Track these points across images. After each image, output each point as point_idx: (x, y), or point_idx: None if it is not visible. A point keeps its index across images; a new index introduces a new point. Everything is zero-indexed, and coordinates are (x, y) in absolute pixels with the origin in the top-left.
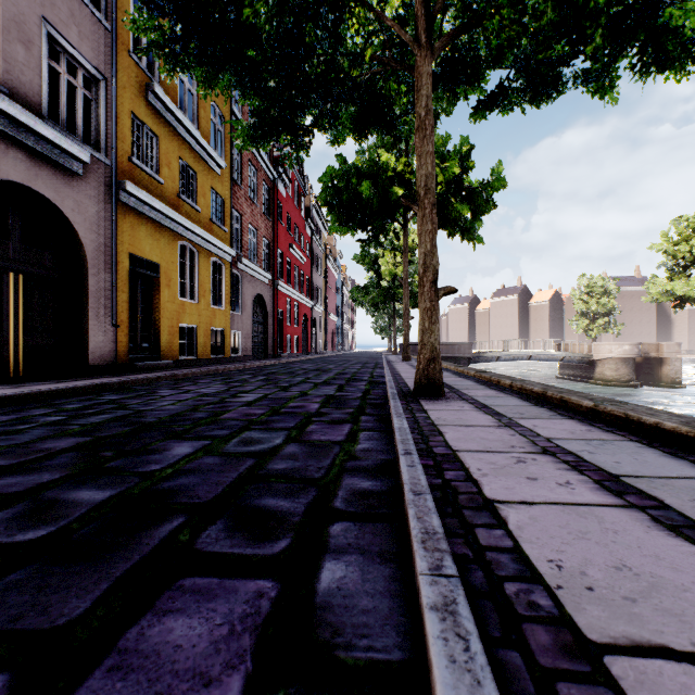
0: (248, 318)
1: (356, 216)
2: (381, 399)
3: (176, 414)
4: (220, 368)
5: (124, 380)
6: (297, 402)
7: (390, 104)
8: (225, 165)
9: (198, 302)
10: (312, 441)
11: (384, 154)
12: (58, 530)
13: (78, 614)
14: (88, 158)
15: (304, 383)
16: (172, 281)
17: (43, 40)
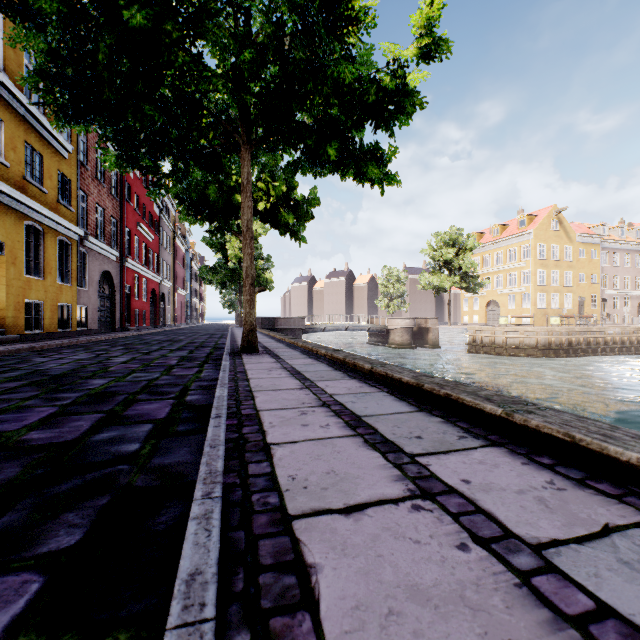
0: (95, 293)
1: (205, 211)
2: (220, 356)
3: (72, 370)
4: (74, 341)
5: None
6: (160, 360)
7: (227, 161)
8: (72, 148)
9: (44, 279)
10: (177, 374)
11: None
12: (72, 401)
13: (110, 408)
14: None
15: (162, 350)
16: (17, 259)
17: None
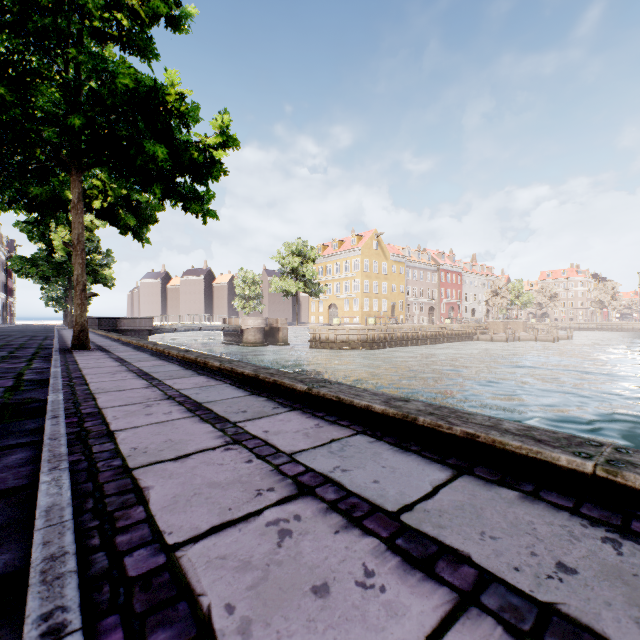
0: None
1: (22, 200)
2: (48, 354)
3: None
4: None
5: None
6: None
7: (56, 173)
8: None
9: None
10: (6, 367)
11: None
12: None
13: None
14: None
15: None
16: None
17: None
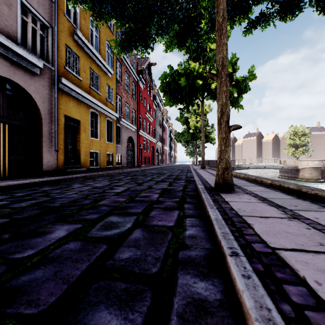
0: (125, 148)
1: (178, 96)
2: (194, 191)
3: (73, 200)
4: (110, 172)
5: (57, 179)
6: (145, 193)
7: (198, 24)
8: (113, 73)
9: (99, 139)
10: (152, 226)
11: (192, 63)
12: None
13: None
14: (42, 65)
15: (151, 181)
16: (86, 129)
17: (18, 5)
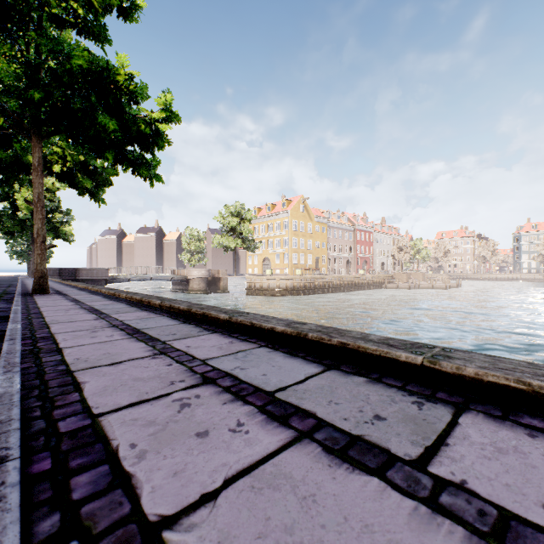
0: None
1: None
2: (11, 298)
3: None
4: None
5: None
6: None
7: (18, 140)
8: None
9: None
10: None
11: None
12: None
13: None
14: None
15: None
16: None
17: None
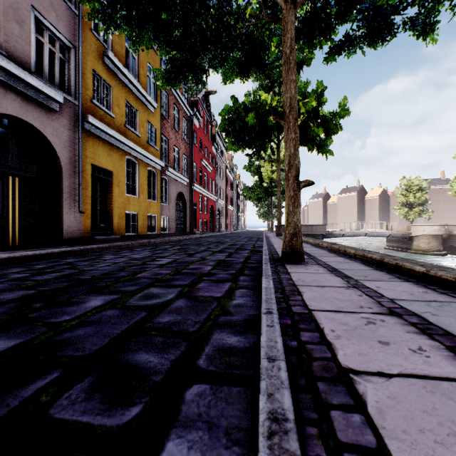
0: (173, 208)
1: (245, 138)
2: (258, 263)
3: (107, 273)
4: (152, 241)
5: (83, 248)
6: (196, 265)
7: (265, 51)
8: (157, 106)
9: (138, 197)
10: (197, 297)
11: (263, 94)
12: None
13: None
14: (62, 99)
15: (205, 251)
16: (120, 183)
17: (32, 21)
